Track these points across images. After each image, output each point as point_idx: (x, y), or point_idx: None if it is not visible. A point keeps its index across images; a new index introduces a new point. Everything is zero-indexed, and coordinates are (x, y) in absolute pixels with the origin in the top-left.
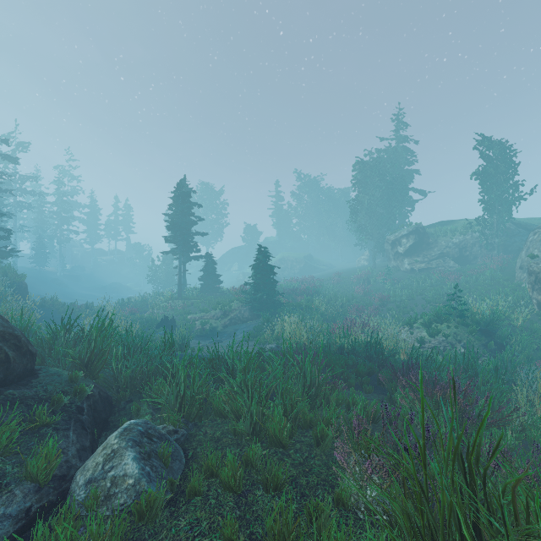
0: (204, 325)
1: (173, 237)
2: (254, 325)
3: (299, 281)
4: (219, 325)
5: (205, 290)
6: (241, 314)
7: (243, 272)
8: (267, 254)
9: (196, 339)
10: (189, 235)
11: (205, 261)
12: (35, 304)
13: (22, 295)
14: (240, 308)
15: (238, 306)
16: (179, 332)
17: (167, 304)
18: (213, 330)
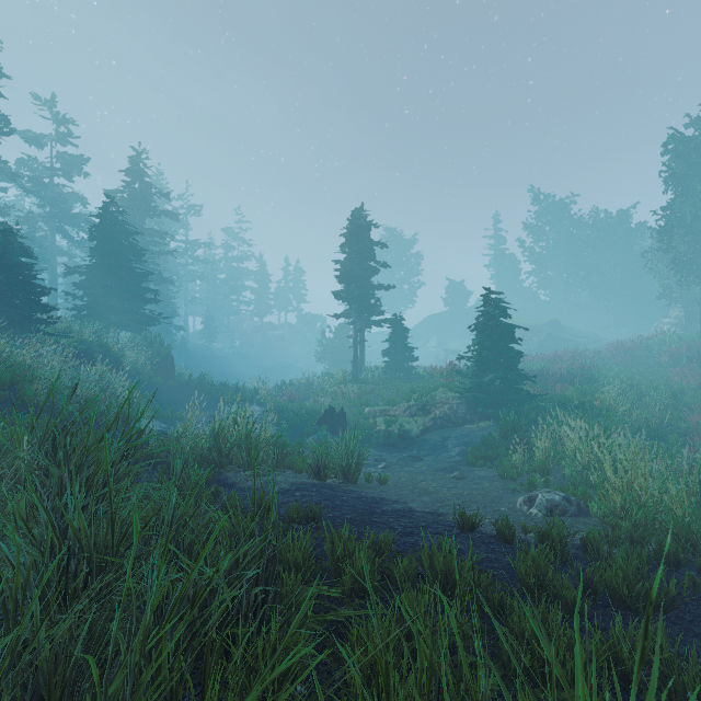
0: (389, 425)
1: (346, 293)
2: (482, 434)
3: (546, 359)
4: (414, 428)
5: (392, 370)
6: (452, 411)
7: (445, 349)
8: (502, 305)
9: (377, 448)
10: (368, 288)
11: (392, 327)
12: (182, 383)
13: (166, 370)
14: (450, 401)
15: (447, 397)
16: (344, 440)
17: (337, 390)
18: (404, 436)
